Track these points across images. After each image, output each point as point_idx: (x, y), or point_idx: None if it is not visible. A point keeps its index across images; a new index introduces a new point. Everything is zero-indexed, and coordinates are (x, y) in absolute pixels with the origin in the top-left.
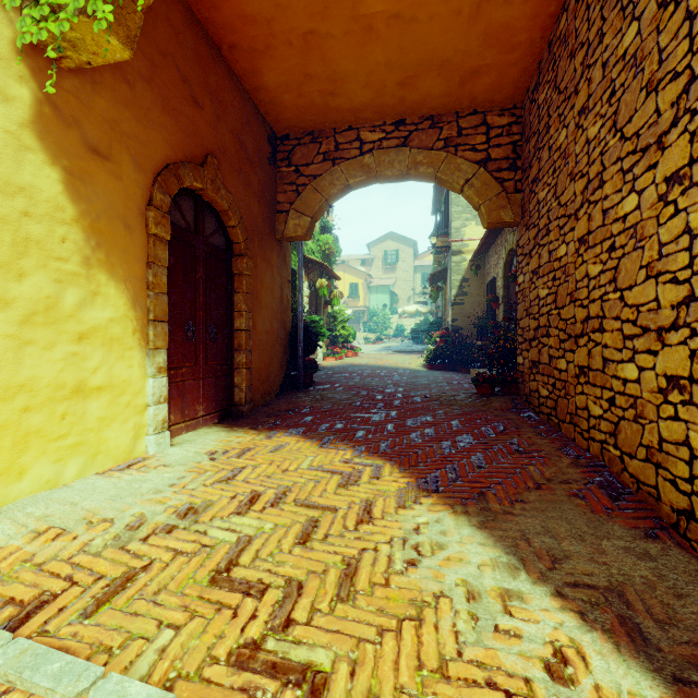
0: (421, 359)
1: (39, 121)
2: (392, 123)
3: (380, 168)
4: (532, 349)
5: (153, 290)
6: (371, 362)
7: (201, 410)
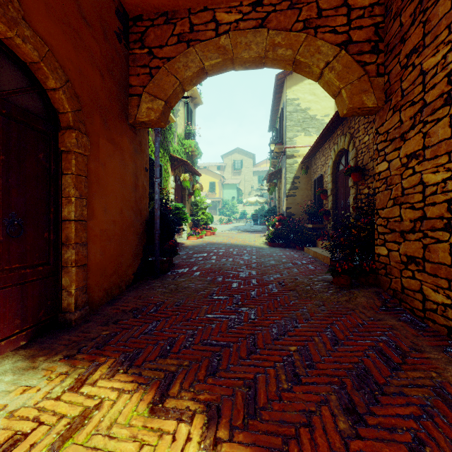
0: (263, 237)
1: None
2: (248, 4)
3: (236, 50)
4: (408, 242)
5: None
6: (225, 240)
7: None
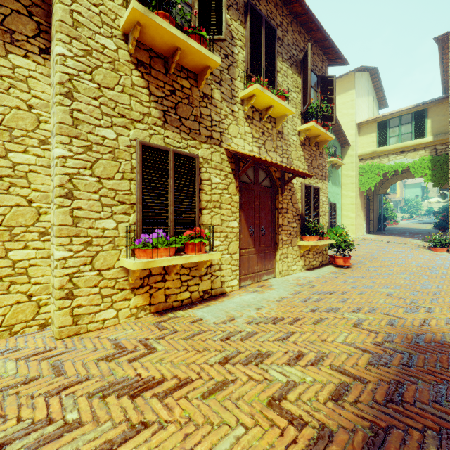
0: (432, 225)
1: (359, 195)
2: None
3: (407, 176)
4: None
5: (364, 211)
6: (405, 226)
7: (366, 231)
